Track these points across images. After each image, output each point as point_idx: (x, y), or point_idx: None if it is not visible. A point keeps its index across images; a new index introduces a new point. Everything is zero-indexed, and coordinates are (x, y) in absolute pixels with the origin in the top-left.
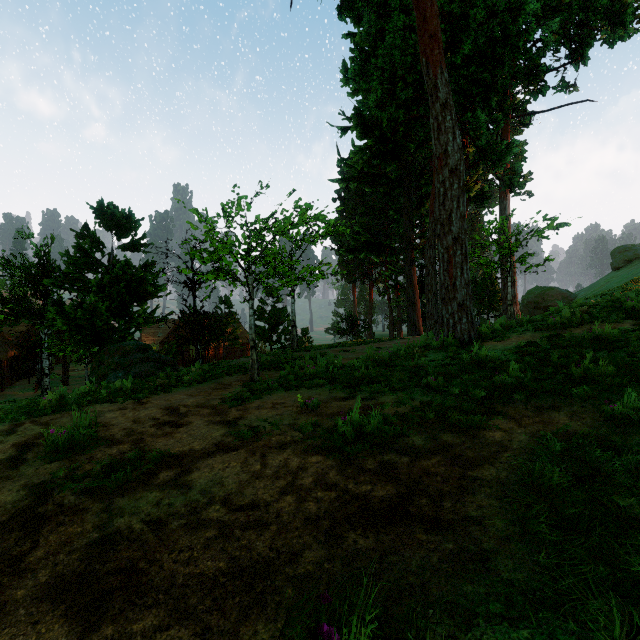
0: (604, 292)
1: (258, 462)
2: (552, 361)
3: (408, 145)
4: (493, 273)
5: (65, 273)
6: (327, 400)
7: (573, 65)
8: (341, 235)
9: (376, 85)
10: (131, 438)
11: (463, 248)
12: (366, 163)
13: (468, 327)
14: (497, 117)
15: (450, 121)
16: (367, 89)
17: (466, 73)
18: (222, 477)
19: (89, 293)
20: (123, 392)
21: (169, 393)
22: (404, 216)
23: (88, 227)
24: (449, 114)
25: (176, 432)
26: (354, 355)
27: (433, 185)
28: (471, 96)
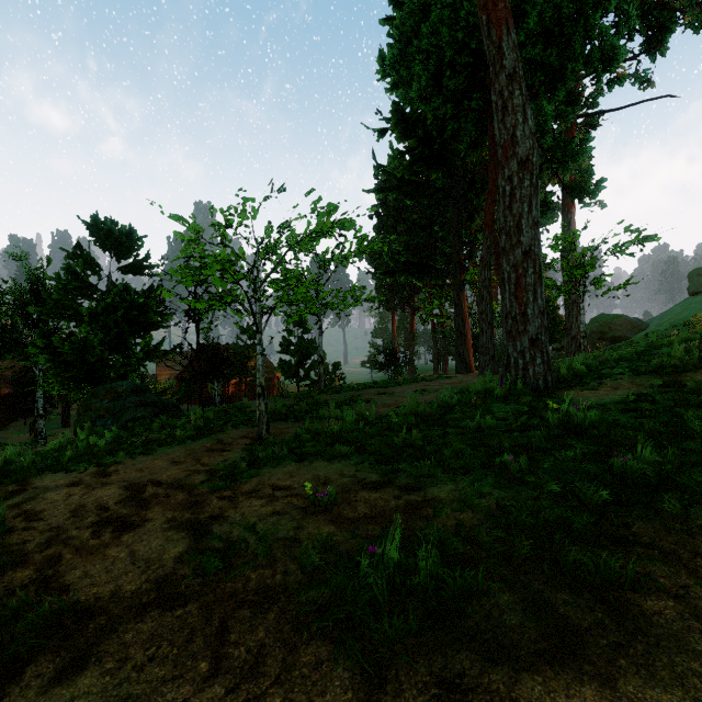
0: (687, 321)
1: (208, 650)
2: (688, 429)
3: (457, 147)
4: (554, 299)
5: (55, 300)
6: (351, 486)
7: (649, 56)
8: (378, 256)
9: (419, 71)
10: (45, 553)
11: (536, 265)
12: (407, 170)
13: (544, 370)
14: (565, 111)
15: (519, 97)
16: (408, 82)
17: (528, 57)
18: (128, 697)
19: (83, 323)
20: (92, 453)
21: (149, 456)
22: (452, 232)
23: (81, 246)
24: (518, 88)
25: (114, 544)
26: (393, 400)
27: (488, 193)
28: (534, 85)
